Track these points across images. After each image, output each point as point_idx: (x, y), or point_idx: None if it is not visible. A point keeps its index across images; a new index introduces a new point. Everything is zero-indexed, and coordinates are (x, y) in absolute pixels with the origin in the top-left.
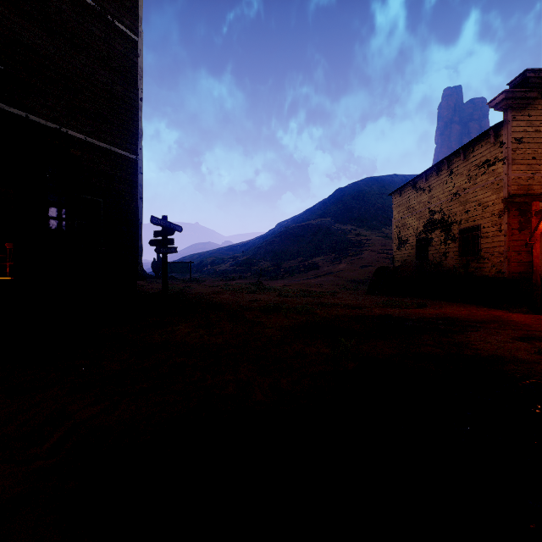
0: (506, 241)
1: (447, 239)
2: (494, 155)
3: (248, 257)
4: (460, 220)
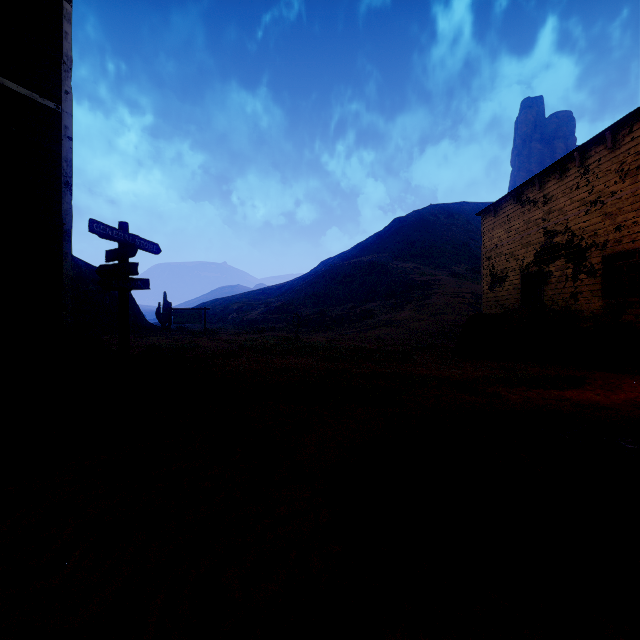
0: None
1: (579, 272)
2: None
3: (284, 303)
4: (604, 242)
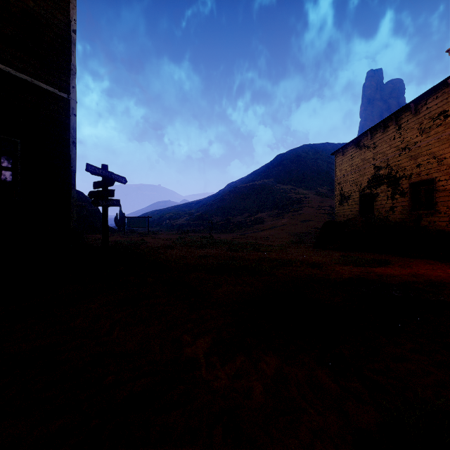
0: None
1: (395, 193)
2: None
3: (201, 213)
4: (410, 174)
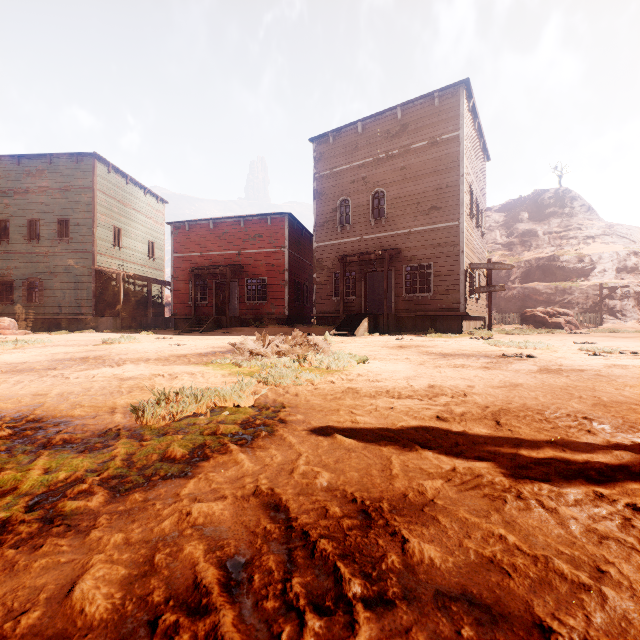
0: None
1: None
2: None
3: None
4: None
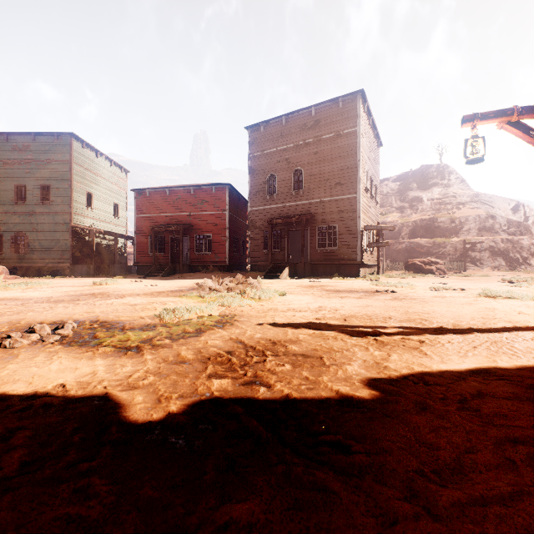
0: None
1: None
2: None
3: None
4: None
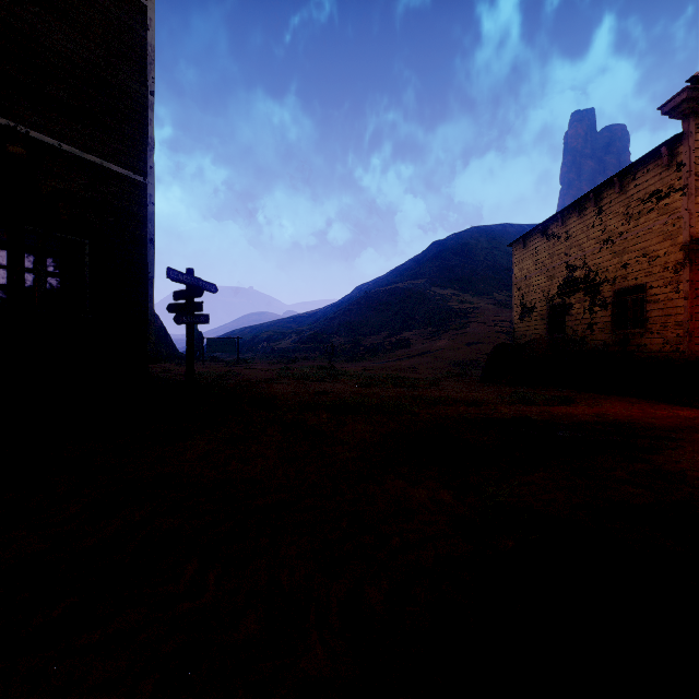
0: (686, 307)
1: (594, 305)
2: (667, 183)
3: (316, 332)
4: (614, 278)
